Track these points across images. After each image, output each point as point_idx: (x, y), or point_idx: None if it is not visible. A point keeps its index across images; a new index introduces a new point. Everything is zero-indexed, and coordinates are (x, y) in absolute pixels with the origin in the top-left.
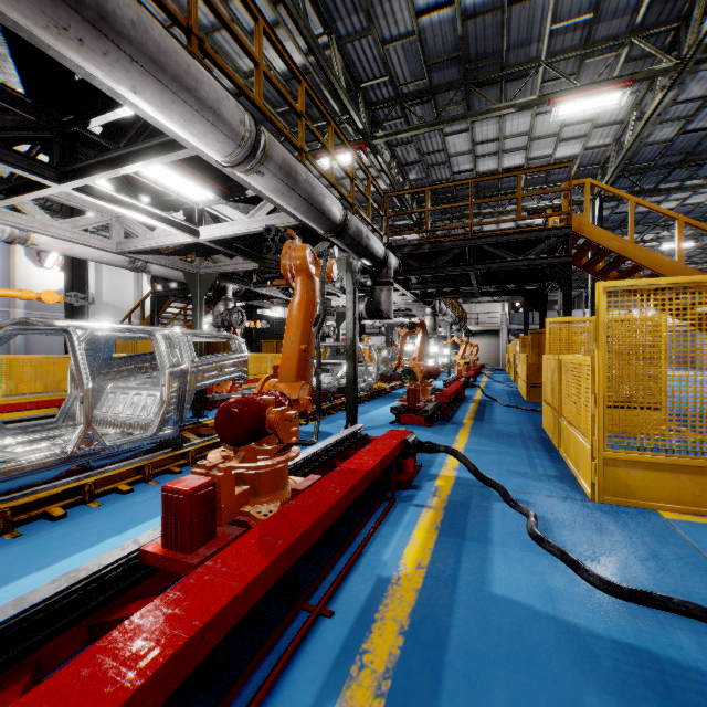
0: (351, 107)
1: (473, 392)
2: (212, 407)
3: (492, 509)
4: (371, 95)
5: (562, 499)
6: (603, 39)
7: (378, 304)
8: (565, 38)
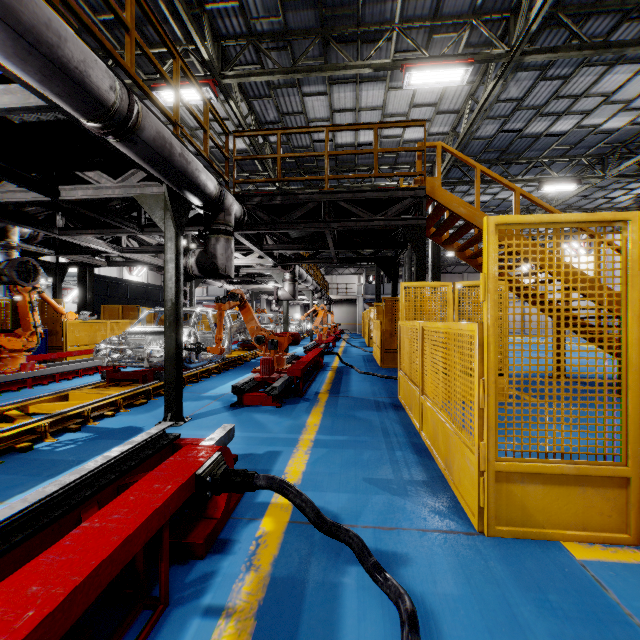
0: (191, 25)
1: (332, 358)
2: None
3: (342, 594)
4: (220, 25)
5: (442, 538)
6: (449, 15)
7: (213, 257)
8: (417, 4)
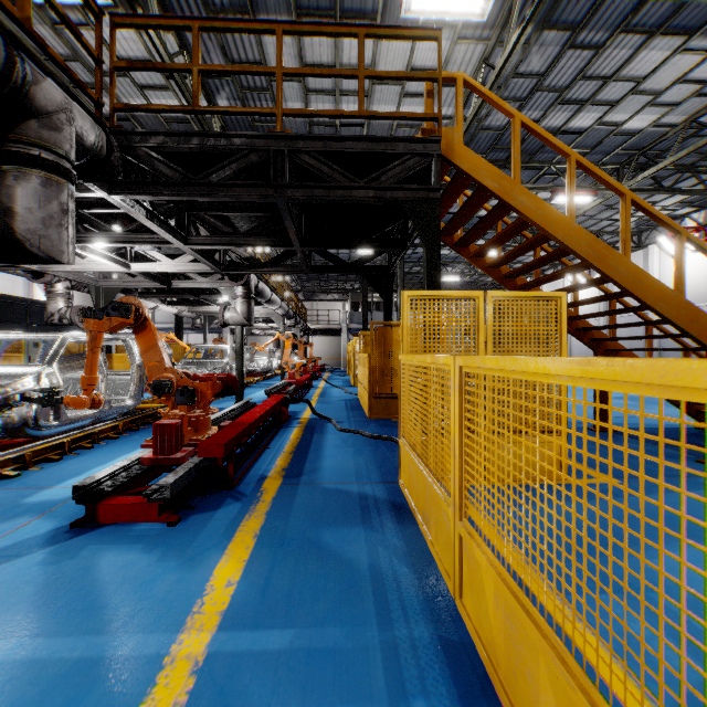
0: None
1: (303, 405)
2: None
3: None
4: None
5: None
6: None
7: (7, 214)
8: None
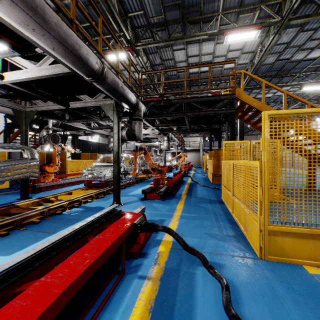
0: (122, 24)
1: (187, 179)
2: (38, 191)
3: (195, 276)
4: (134, 22)
5: (242, 259)
6: (248, 4)
7: (133, 131)
8: (231, 1)
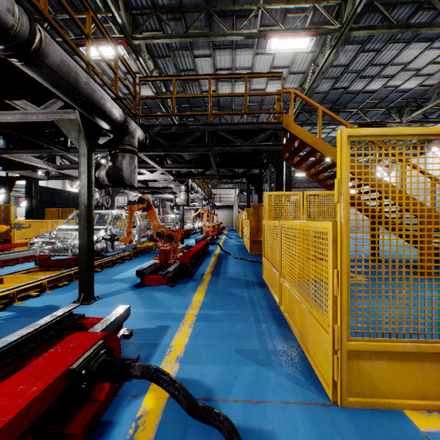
0: None
1: (215, 247)
2: None
3: None
4: None
5: (303, 411)
6: (299, 0)
7: (119, 170)
8: None
